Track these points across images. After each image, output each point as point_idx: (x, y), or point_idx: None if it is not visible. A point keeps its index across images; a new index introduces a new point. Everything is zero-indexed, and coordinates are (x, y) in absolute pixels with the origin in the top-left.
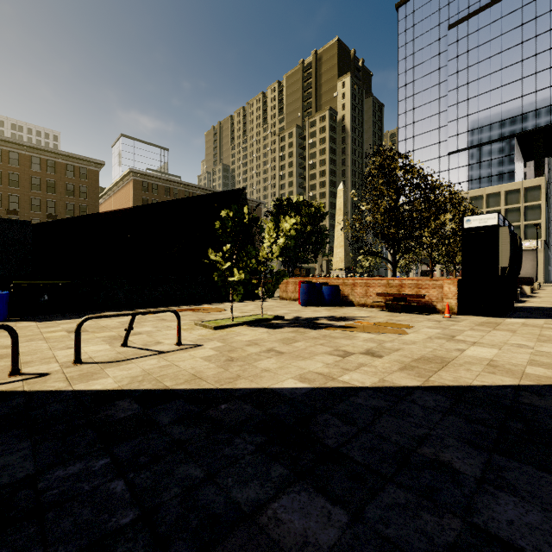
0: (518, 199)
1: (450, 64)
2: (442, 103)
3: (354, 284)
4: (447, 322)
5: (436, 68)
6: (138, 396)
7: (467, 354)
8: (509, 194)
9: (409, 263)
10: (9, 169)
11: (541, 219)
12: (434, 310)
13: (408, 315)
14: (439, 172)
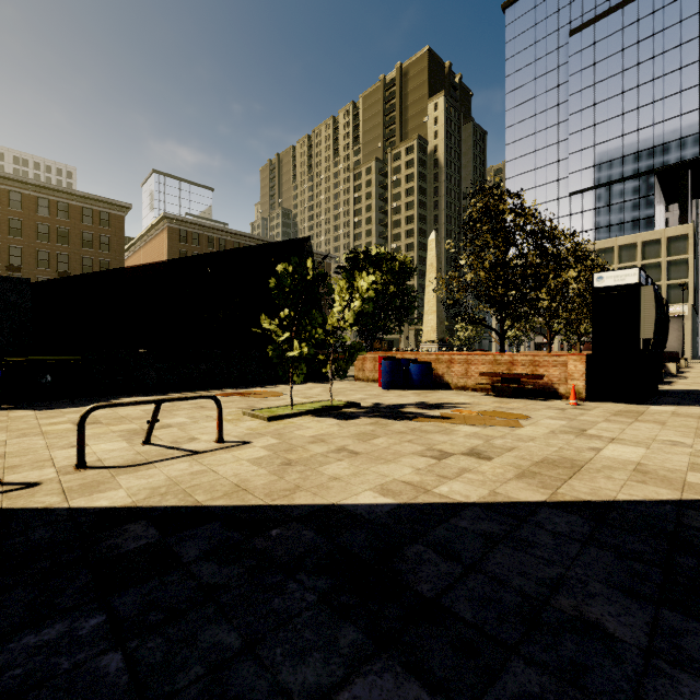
0: (659, 252)
1: (572, 80)
2: (561, 130)
3: (451, 360)
4: (573, 410)
5: (554, 85)
6: (157, 516)
7: (605, 456)
8: (647, 246)
9: (519, 334)
10: (9, 214)
11: (688, 277)
12: (555, 394)
13: (521, 401)
14: (558, 218)
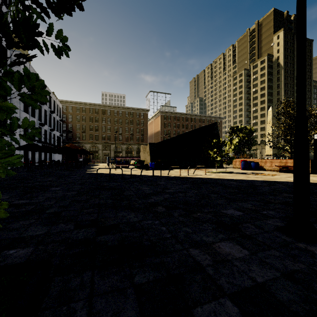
0: None
1: None
2: None
3: (266, 161)
4: None
5: None
6: (206, 178)
7: (285, 179)
8: None
9: None
10: (119, 118)
11: None
12: None
13: (286, 173)
14: None
